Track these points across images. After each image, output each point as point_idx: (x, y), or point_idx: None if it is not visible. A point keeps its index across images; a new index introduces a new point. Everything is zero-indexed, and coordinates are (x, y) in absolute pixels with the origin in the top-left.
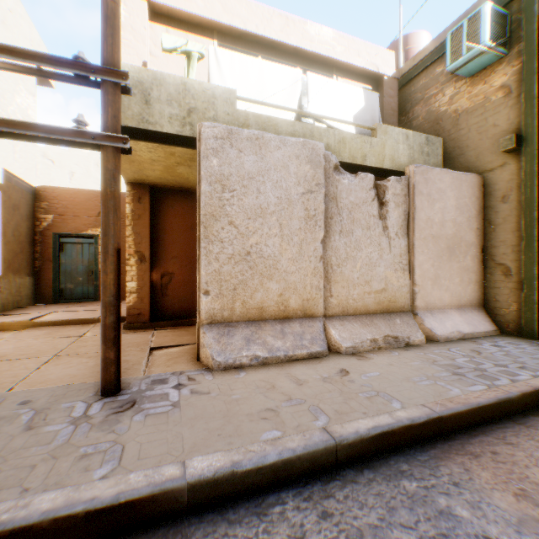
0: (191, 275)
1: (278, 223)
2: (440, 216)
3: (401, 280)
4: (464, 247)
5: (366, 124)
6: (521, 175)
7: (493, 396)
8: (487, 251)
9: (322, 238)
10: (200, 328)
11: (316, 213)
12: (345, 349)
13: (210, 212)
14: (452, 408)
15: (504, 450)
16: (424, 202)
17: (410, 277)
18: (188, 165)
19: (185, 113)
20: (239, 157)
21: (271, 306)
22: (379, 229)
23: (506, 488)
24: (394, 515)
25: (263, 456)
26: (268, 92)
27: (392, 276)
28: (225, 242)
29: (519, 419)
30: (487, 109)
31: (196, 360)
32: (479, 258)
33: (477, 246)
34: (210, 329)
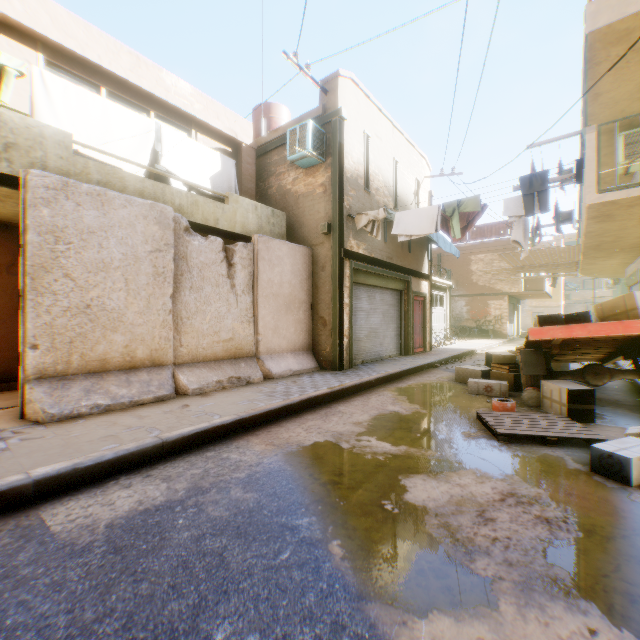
0: (0, 329)
1: (124, 278)
2: (280, 279)
3: (247, 330)
4: (298, 303)
5: (223, 187)
6: (332, 253)
7: (283, 403)
8: (315, 307)
9: (171, 294)
10: (26, 384)
11: (165, 270)
12: (192, 391)
13: (41, 263)
14: (253, 413)
15: (276, 429)
16: (267, 266)
17: (255, 328)
18: (2, 200)
19: (2, 147)
20: (78, 211)
21: (116, 357)
22: (228, 287)
23: (264, 443)
24: (194, 466)
25: (102, 457)
26: (114, 135)
27: (239, 327)
28: (60, 294)
29: (296, 415)
30: (315, 197)
31: (21, 419)
32: (310, 313)
33: (308, 303)
34: (41, 384)
